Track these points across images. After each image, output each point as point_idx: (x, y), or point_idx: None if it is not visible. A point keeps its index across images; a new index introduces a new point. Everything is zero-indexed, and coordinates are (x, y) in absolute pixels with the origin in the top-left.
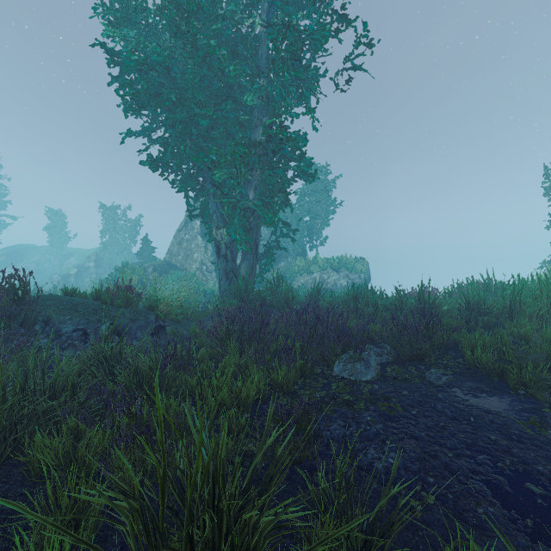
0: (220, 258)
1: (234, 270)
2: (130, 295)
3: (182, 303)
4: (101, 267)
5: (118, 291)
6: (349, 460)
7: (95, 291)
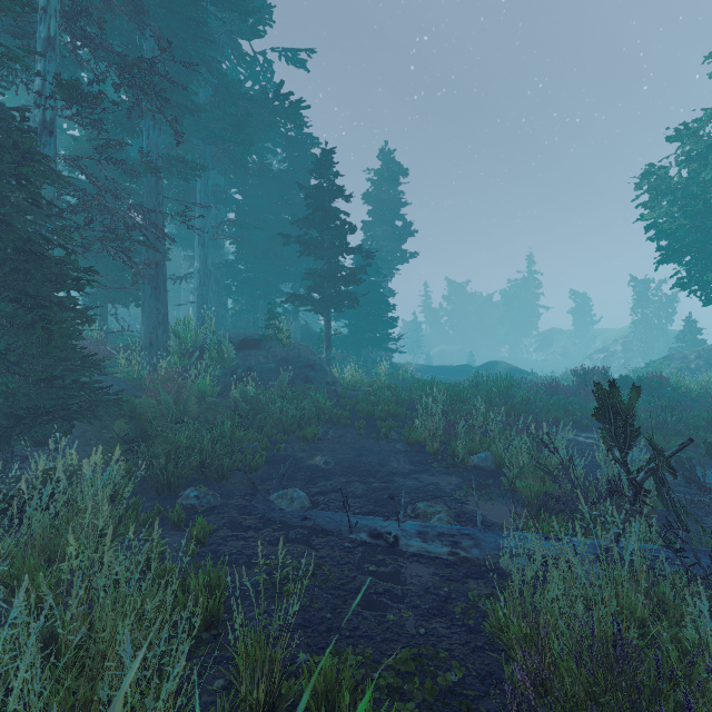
0: None
1: None
2: (660, 381)
3: (705, 390)
4: (629, 351)
5: (652, 378)
6: None
7: (638, 377)
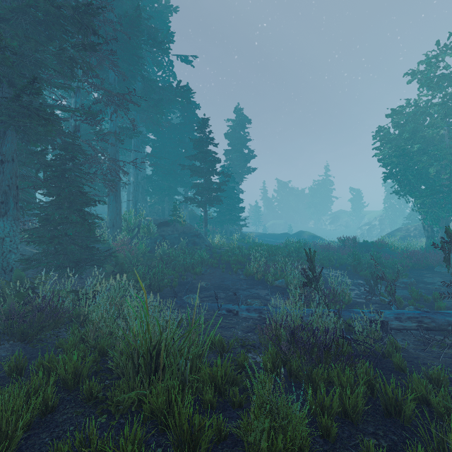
0: (425, 231)
1: (432, 236)
2: (382, 244)
3: (406, 248)
4: (383, 224)
5: (378, 242)
6: (409, 273)
7: (372, 242)
